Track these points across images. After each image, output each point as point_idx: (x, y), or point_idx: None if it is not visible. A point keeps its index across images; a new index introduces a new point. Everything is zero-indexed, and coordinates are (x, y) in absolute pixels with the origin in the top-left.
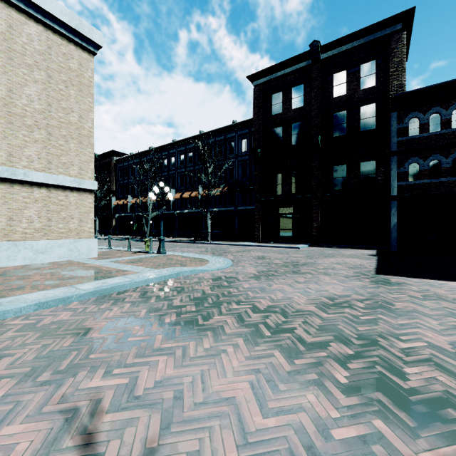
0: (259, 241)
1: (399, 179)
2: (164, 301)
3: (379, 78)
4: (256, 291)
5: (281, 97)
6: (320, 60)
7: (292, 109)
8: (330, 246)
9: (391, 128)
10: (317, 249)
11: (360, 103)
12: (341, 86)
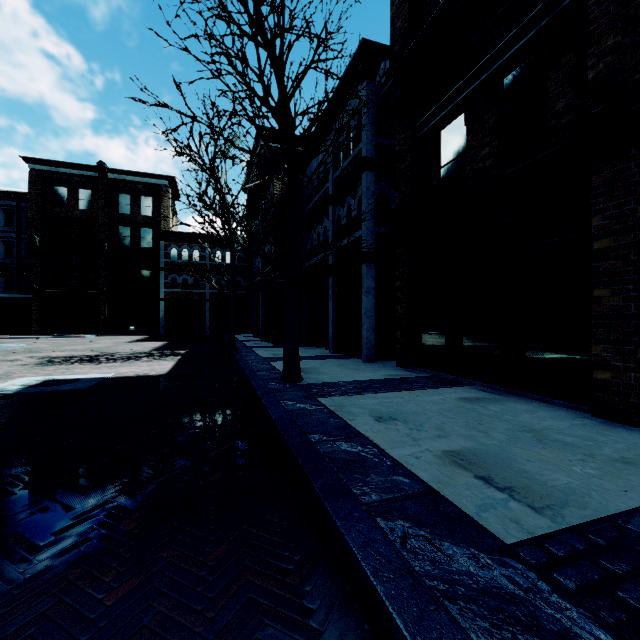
0: (38, 334)
1: (166, 287)
2: (7, 352)
3: (154, 212)
4: (57, 348)
5: (67, 193)
6: (107, 178)
7: (79, 209)
8: (117, 335)
9: (161, 252)
10: (103, 337)
11: (141, 226)
12: (126, 206)
